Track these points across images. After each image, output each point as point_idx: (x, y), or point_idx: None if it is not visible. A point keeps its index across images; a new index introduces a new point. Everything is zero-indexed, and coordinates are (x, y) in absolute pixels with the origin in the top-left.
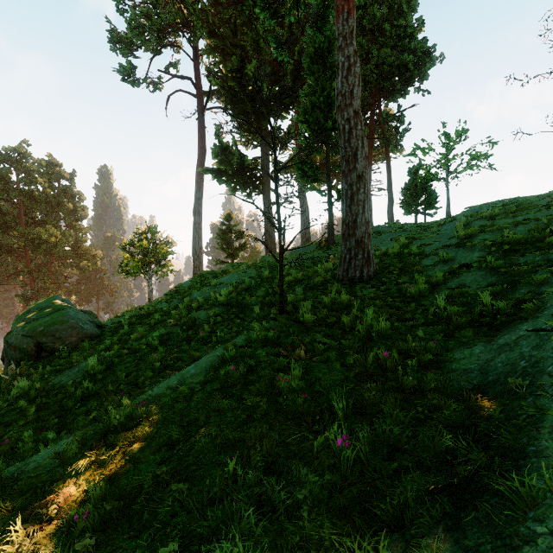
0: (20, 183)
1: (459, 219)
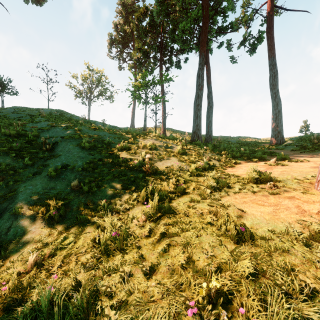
0: None
1: (12, 108)
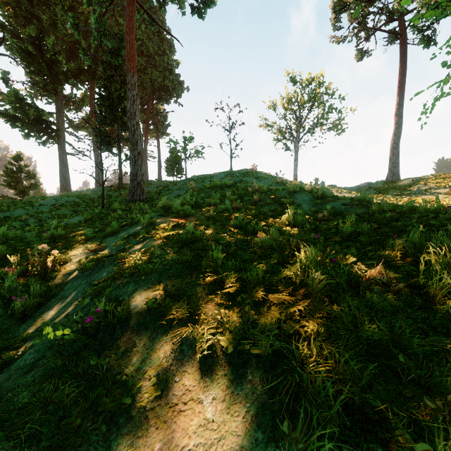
0: None
1: (186, 180)
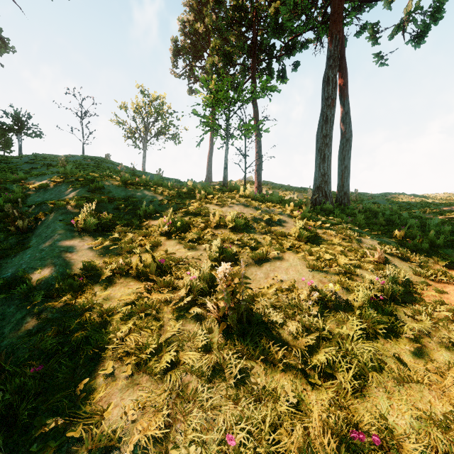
0: None
1: (30, 156)
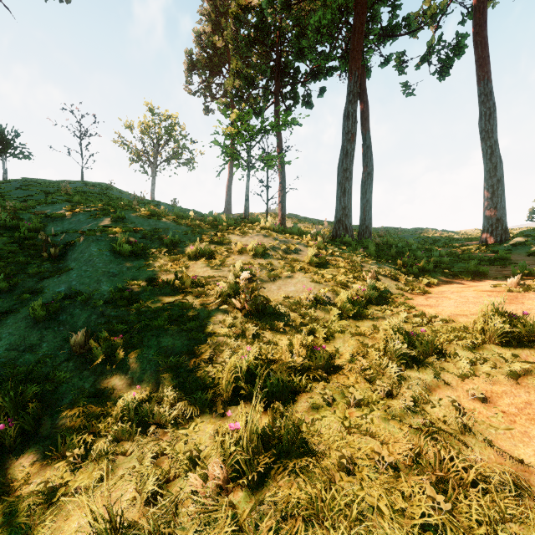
0: None
1: (20, 181)
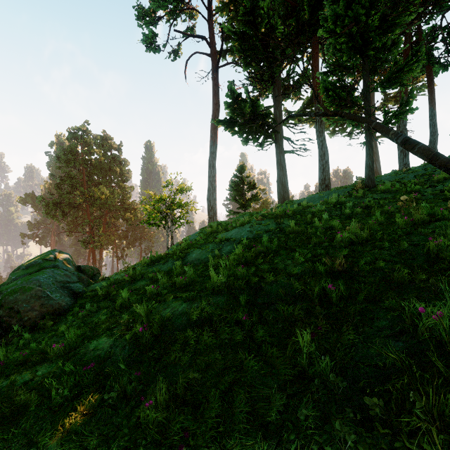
0: (83, 154)
1: None
